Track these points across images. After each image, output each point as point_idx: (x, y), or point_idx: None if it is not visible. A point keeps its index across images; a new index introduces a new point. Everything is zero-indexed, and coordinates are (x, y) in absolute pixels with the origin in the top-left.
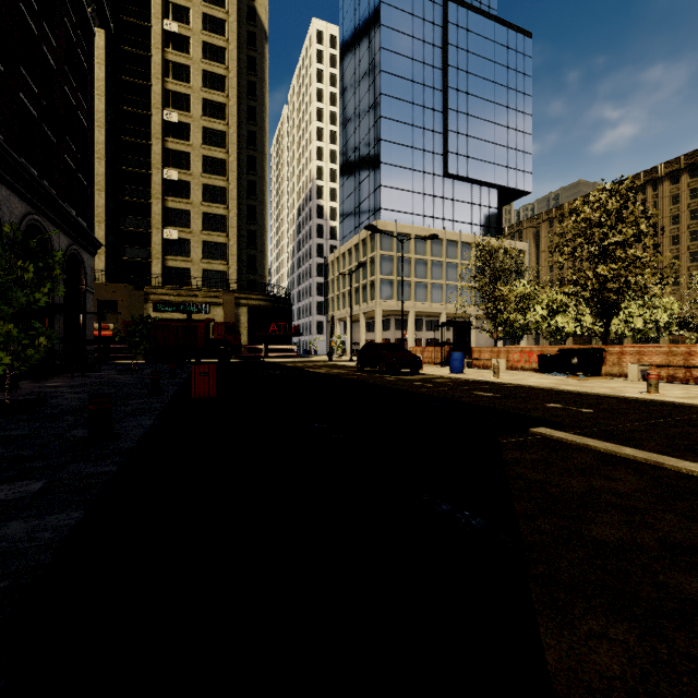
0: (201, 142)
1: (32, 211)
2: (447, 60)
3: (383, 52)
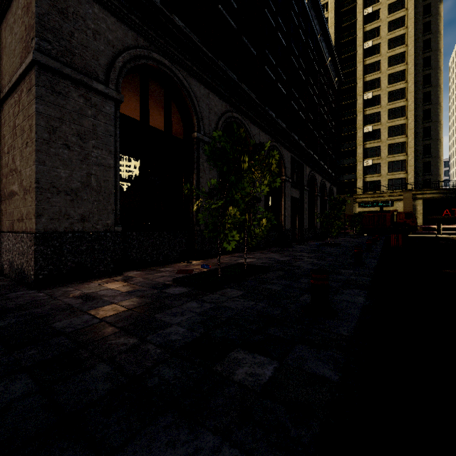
0: (386, 102)
1: (322, 178)
2: None
3: None
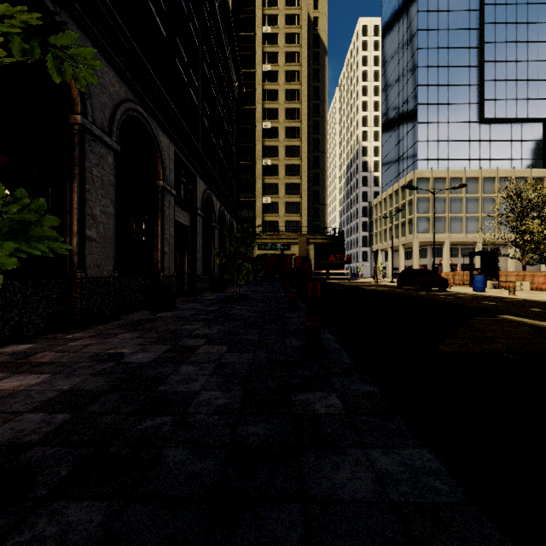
0: (284, 137)
1: (221, 205)
2: (483, 19)
3: (419, 33)
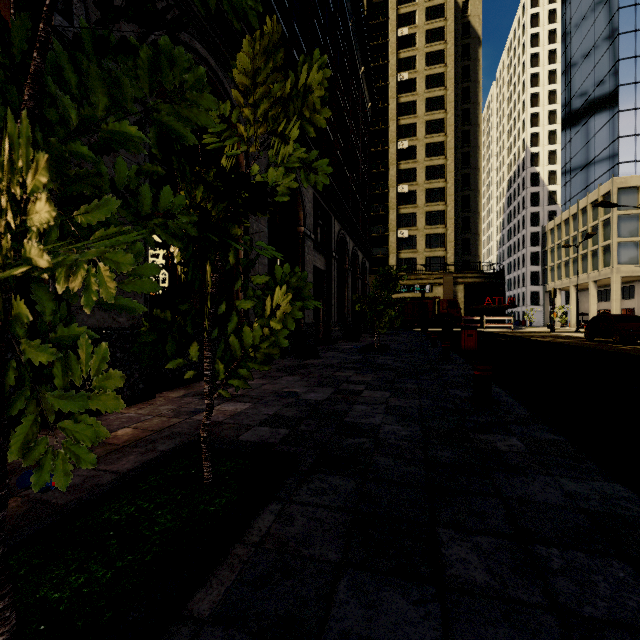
0: (424, 156)
1: (354, 245)
2: None
3: None
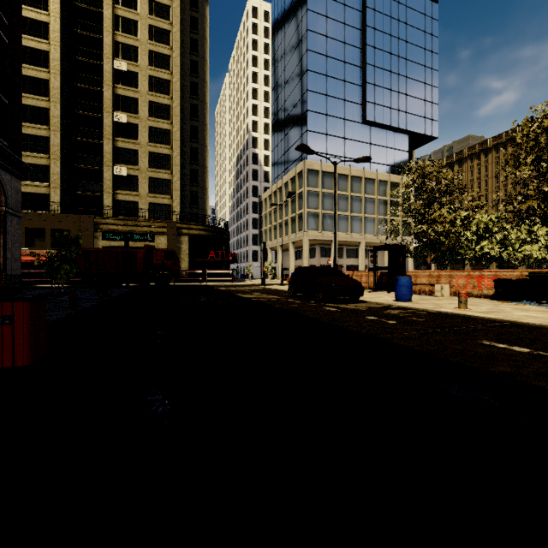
0: (147, 89)
1: None
2: (365, 21)
3: (309, 14)
